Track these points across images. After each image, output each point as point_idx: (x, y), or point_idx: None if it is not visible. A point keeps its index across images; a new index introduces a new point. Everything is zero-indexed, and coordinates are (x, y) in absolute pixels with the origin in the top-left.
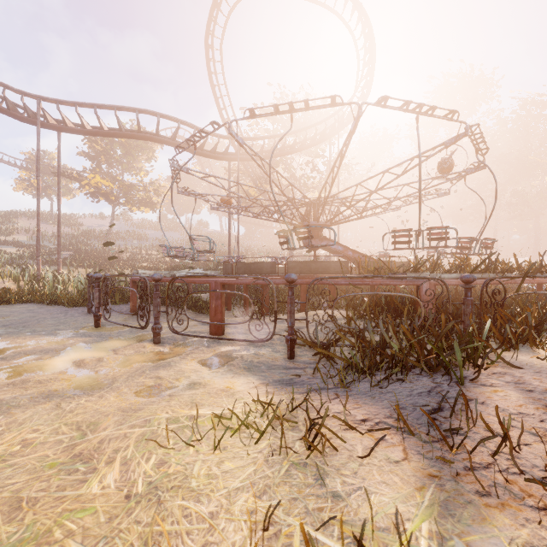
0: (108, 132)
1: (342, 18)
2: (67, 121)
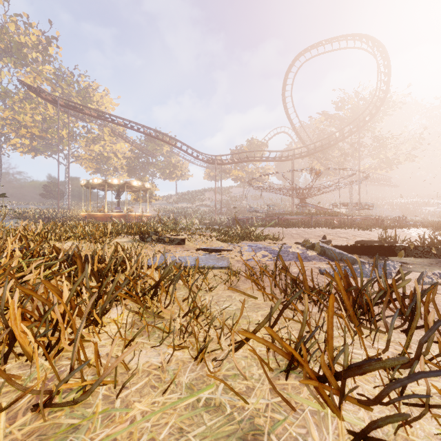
0: (236, 162)
1: (367, 51)
2: (224, 161)
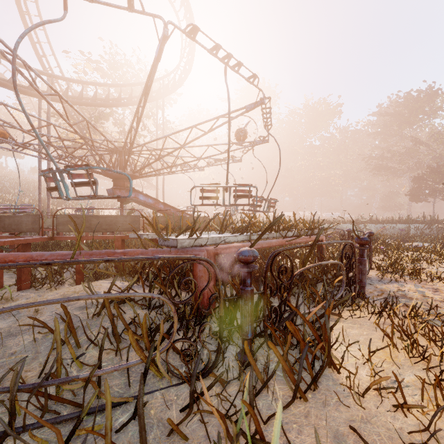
0: None
1: None
2: None
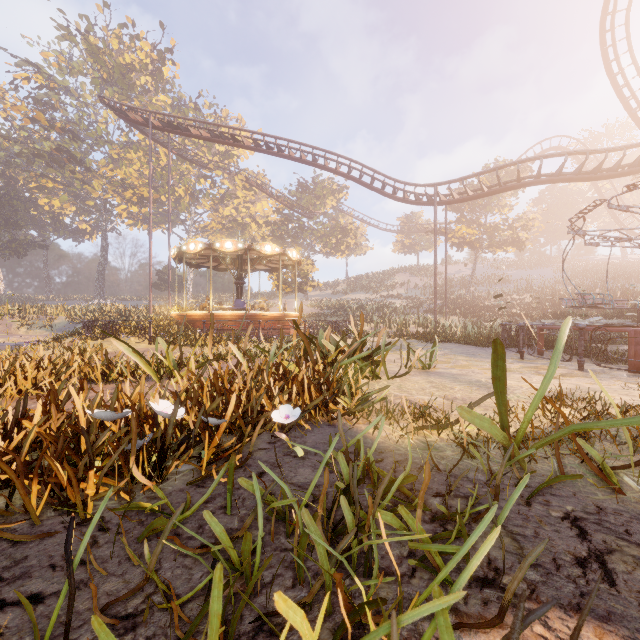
0: (487, 192)
1: None
2: (454, 195)
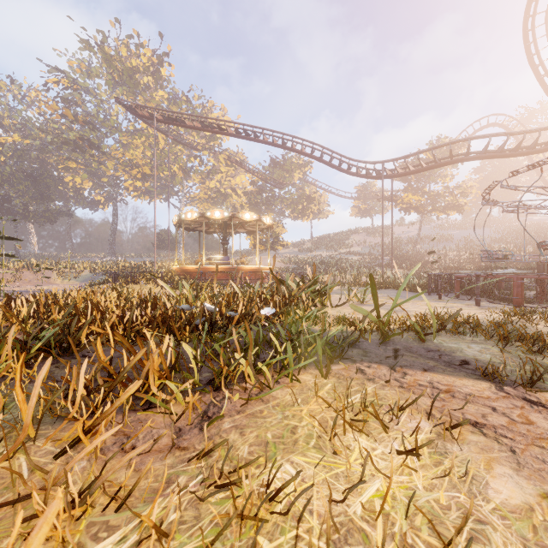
0: (425, 167)
1: None
2: (398, 170)
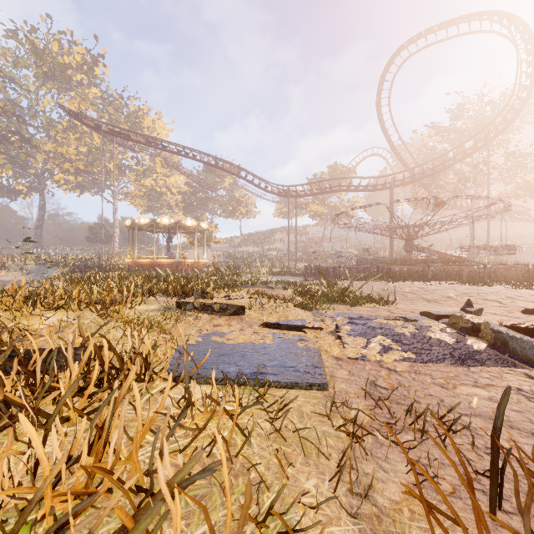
0: (316, 193)
1: (499, 33)
2: (299, 192)
